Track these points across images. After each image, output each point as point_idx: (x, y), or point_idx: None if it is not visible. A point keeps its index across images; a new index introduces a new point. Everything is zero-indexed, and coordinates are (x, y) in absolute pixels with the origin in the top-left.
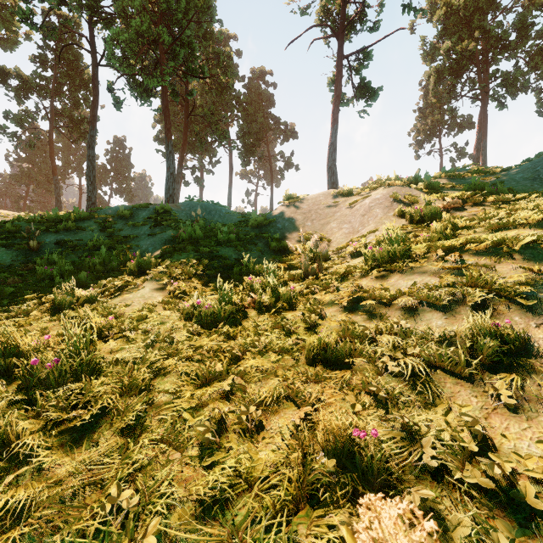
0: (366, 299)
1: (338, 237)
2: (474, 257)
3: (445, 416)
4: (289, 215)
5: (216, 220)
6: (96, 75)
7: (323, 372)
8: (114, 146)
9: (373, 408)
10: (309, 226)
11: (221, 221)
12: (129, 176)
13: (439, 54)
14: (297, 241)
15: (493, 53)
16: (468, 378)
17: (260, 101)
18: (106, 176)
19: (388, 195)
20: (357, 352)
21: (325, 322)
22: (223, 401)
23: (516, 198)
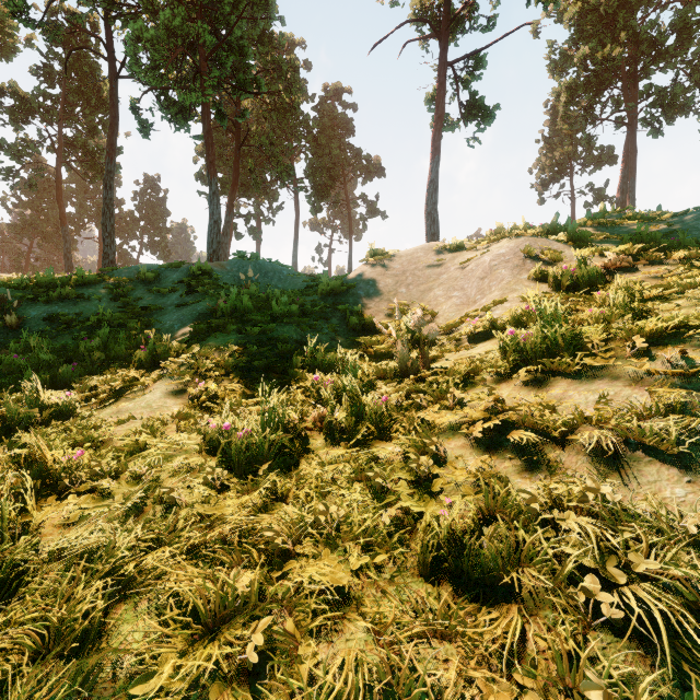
0: (514, 426)
1: (447, 310)
2: None
3: None
4: (375, 278)
5: (275, 284)
6: (115, 89)
7: (457, 606)
8: (145, 187)
9: None
10: (403, 293)
11: (280, 286)
12: (164, 227)
13: (572, 65)
14: (386, 315)
15: (644, 63)
16: None
17: (335, 127)
18: (134, 226)
19: (517, 249)
20: (522, 556)
21: (445, 471)
22: (244, 690)
23: None
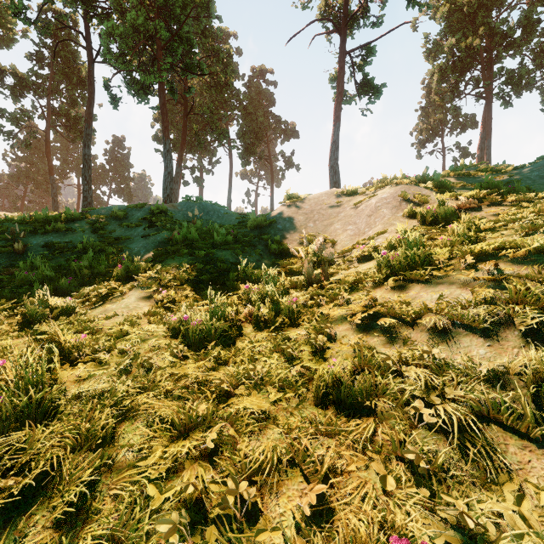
0: (382, 316)
1: (343, 240)
2: (512, 266)
3: (519, 505)
4: (290, 216)
5: (214, 220)
6: (92, 71)
7: (337, 419)
8: (113, 146)
9: (411, 485)
10: (311, 227)
11: (219, 222)
12: (128, 176)
13: (443, 52)
14: (299, 243)
15: (497, 51)
16: (539, 440)
17: (260, 100)
18: (105, 176)
19: (395, 194)
20: (379, 391)
21: (335, 345)
22: (205, 464)
23: (538, 198)
